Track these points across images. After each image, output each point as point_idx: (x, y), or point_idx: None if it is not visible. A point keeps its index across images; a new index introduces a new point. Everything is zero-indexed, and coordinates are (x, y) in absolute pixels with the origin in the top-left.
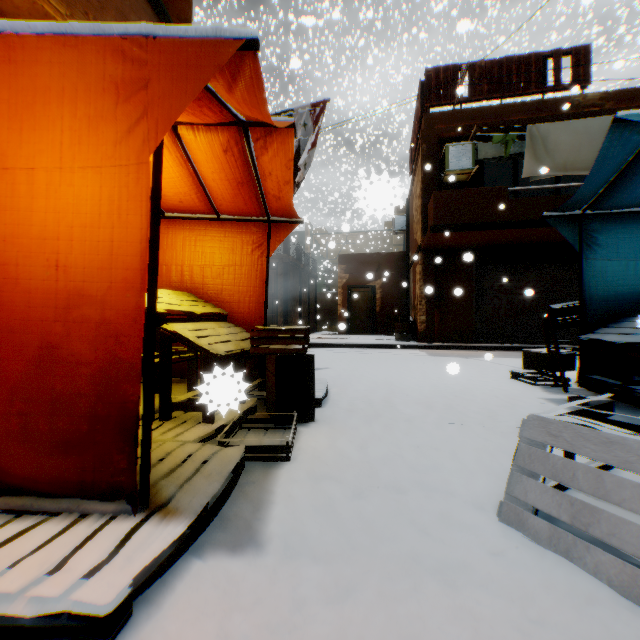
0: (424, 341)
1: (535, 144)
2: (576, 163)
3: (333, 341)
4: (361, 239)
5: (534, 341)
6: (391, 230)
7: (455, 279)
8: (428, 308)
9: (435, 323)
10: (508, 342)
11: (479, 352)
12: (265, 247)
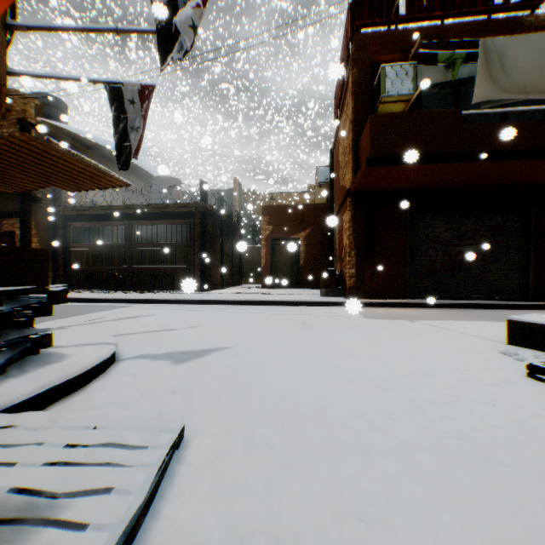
0: (353, 297)
1: (490, 62)
2: (538, 85)
3: (252, 297)
4: (287, 199)
5: (473, 297)
6: (313, 191)
7: (387, 228)
8: (358, 260)
9: (365, 277)
10: (445, 298)
11: (418, 311)
12: None
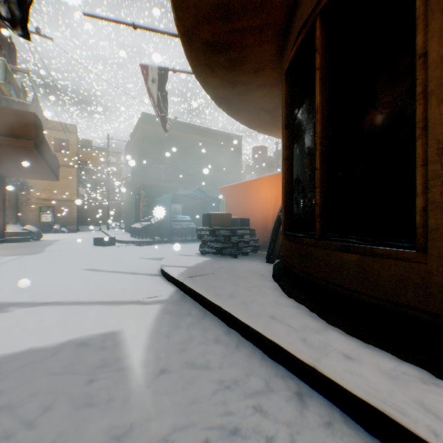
0: None
1: (38, 108)
2: None
3: None
4: None
5: None
6: None
7: None
8: None
9: None
10: None
11: None
12: (227, 196)
